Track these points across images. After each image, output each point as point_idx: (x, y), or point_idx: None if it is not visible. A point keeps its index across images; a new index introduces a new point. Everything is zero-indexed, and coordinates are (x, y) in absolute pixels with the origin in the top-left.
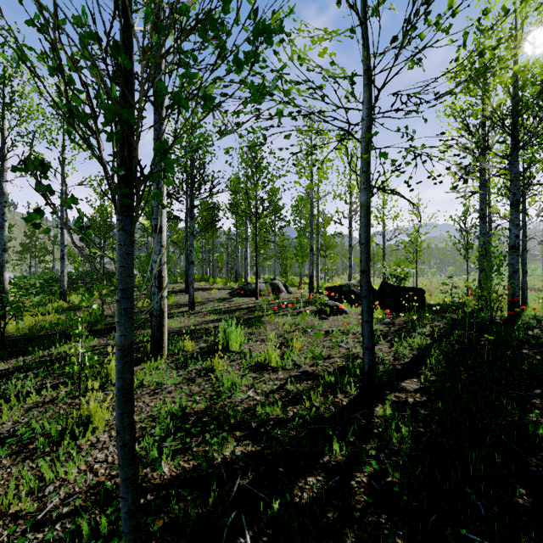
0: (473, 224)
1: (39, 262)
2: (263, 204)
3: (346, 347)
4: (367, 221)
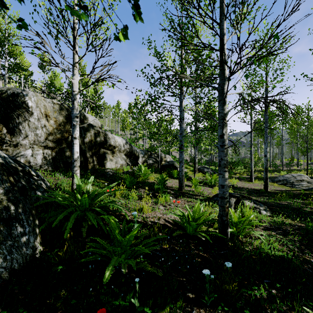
0: None
1: None
2: None
3: None
4: None
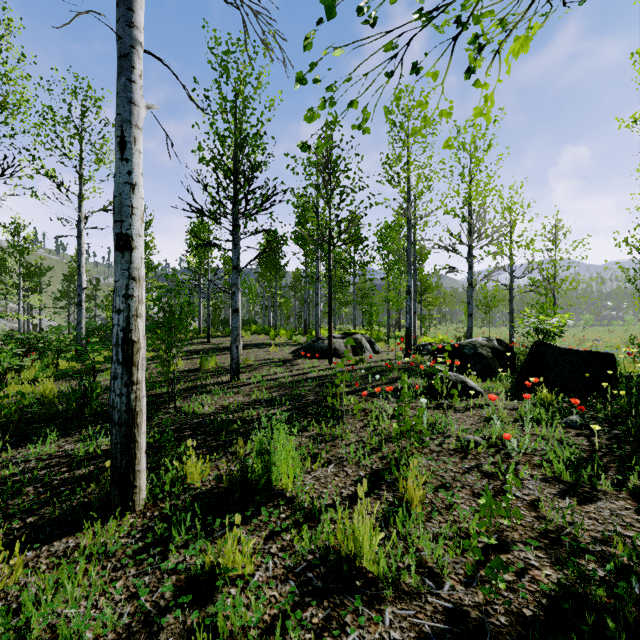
0: None
1: None
2: (340, 223)
3: (526, 499)
4: None
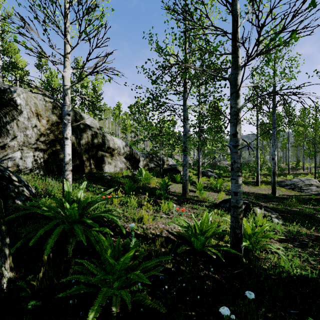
0: None
1: None
2: None
3: None
4: None
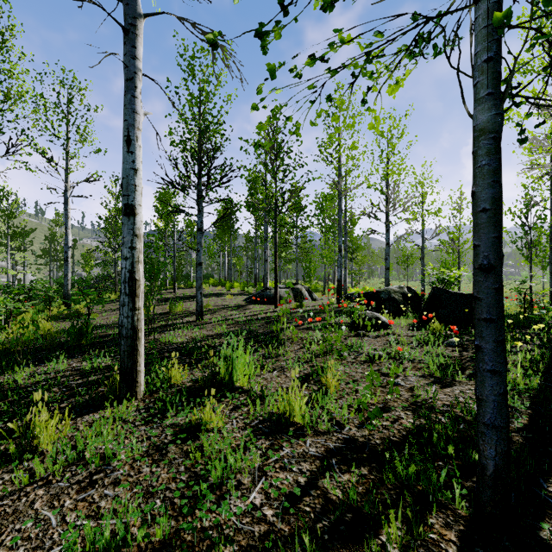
0: (538, 217)
1: (59, 266)
2: (283, 194)
3: (407, 386)
4: (495, 164)
